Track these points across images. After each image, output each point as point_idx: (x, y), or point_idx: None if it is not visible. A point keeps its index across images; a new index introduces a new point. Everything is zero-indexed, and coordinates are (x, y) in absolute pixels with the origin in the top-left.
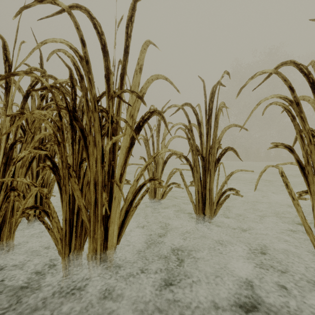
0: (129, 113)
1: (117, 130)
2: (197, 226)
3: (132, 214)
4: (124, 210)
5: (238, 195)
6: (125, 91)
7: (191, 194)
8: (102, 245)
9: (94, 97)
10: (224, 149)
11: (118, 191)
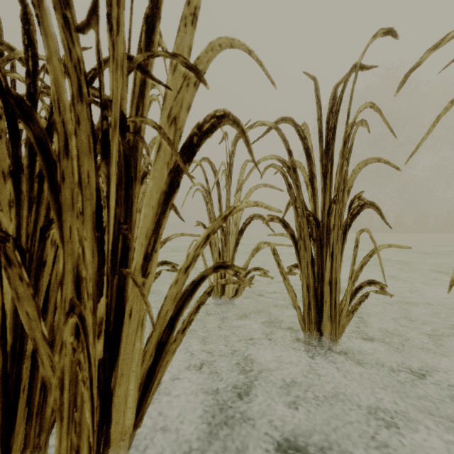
0: (168, 114)
1: (137, 149)
2: (307, 355)
3: (173, 350)
4: (155, 342)
5: (385, 294)
6: (157, 54)
7: (294, 291)
8: (94, 438)
9: (78, 64)
10: (358, 205)
11: (140, 296)
